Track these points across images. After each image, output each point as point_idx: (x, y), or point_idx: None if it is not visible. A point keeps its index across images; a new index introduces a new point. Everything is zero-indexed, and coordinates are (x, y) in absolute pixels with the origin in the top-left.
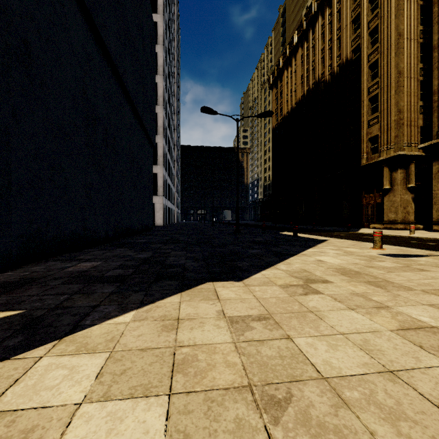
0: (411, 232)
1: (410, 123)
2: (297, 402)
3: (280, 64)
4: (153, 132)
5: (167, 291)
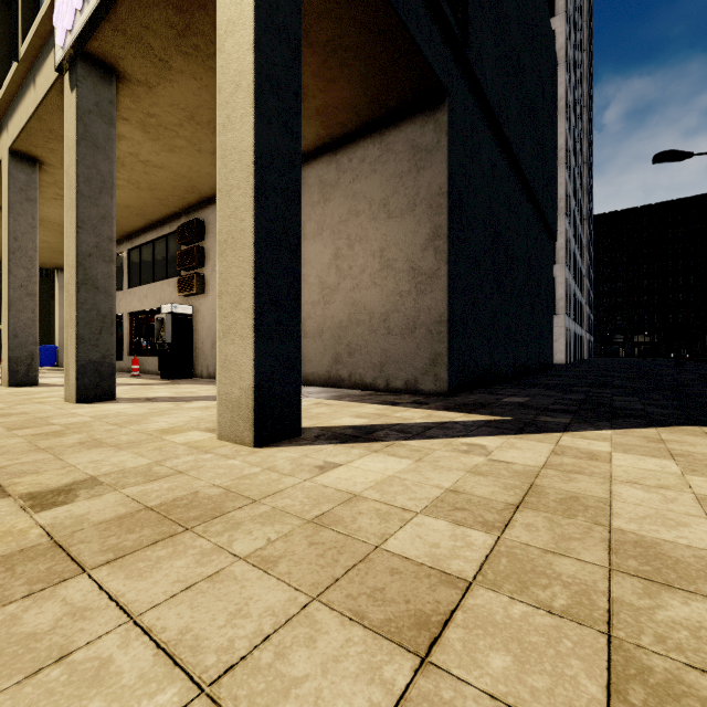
0: None
1: None
2: None
3: None
4: (554, 218)
5: (636, 425)
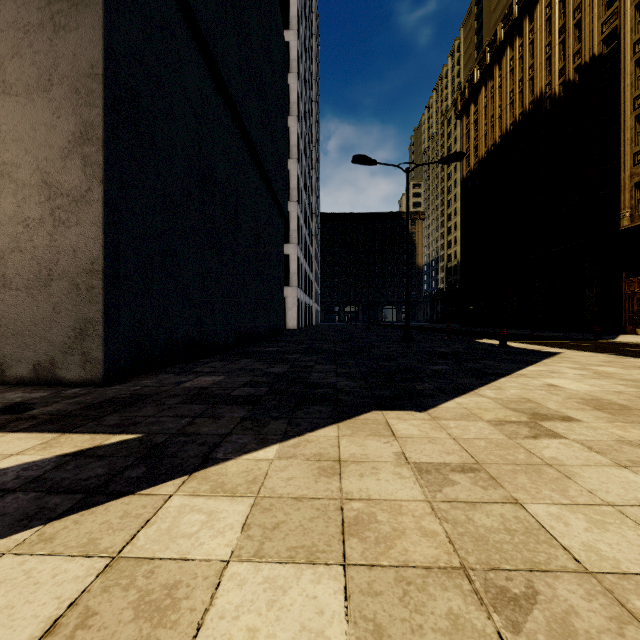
0: None
1: None
2: (547, 604)
3: (475, 78)
4: (285, 197)
5: (318, 421)
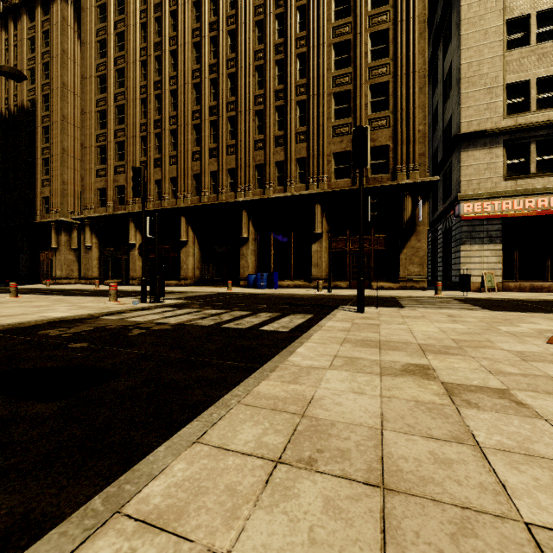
0: (47, 285)
1: (74, 195)
2: None
3: None
4: None
5: None
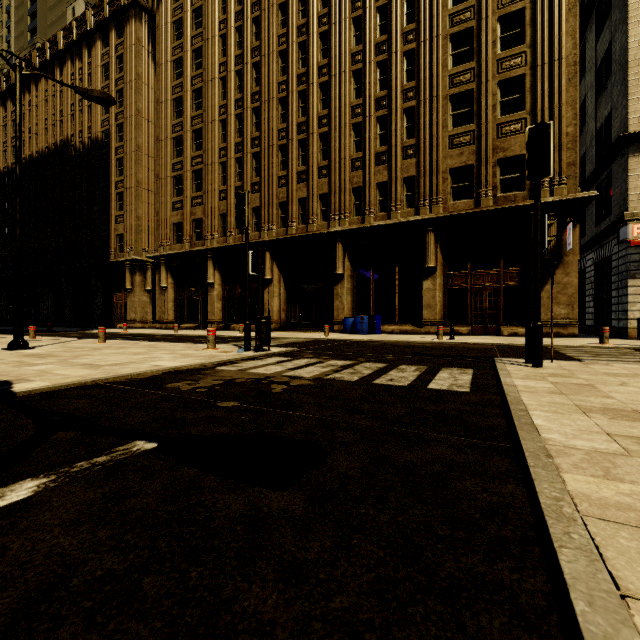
0: (124, 329)
1: (148, 232)
2: None
3: (12, 79)
4: None
5: None
